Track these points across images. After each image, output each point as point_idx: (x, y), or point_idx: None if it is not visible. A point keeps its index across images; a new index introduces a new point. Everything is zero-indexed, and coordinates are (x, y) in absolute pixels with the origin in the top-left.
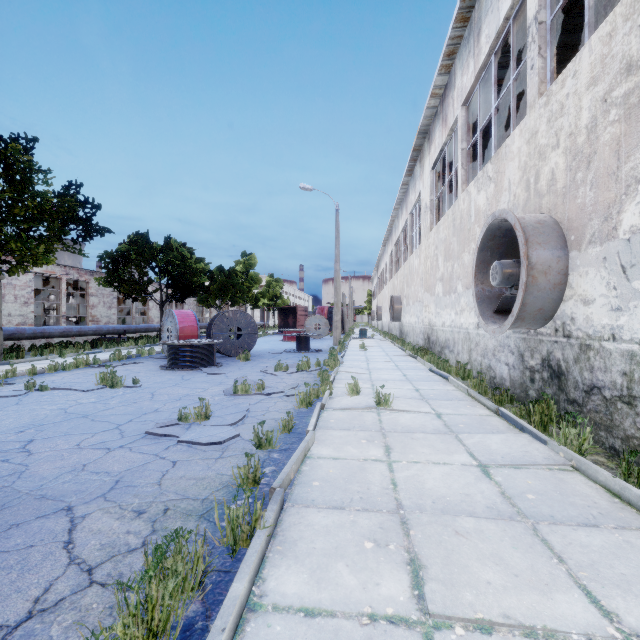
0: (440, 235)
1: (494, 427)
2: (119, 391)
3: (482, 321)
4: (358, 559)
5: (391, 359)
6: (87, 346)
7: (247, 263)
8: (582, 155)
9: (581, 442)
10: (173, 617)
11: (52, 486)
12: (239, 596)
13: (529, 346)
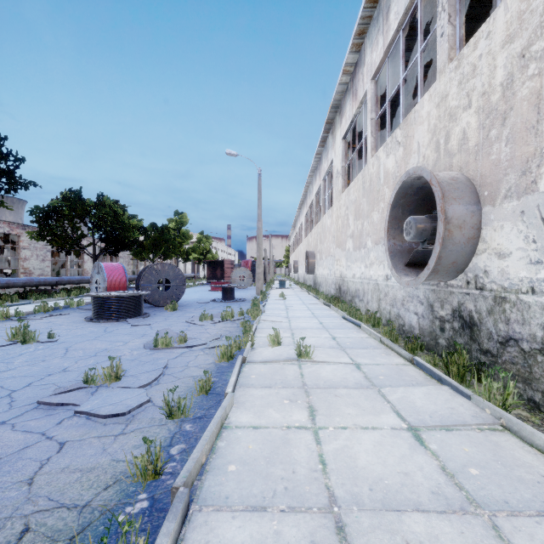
0: (351, 197)
1: (412, 378)
2: (30, 347)
3: (395, 274)
4: None
5: (307, 307)
6: (15, 298)
7: (179, 221)
8: (497, 112)
9: (505, 397)
10: None
11: None
12: None
13: (439, 297)
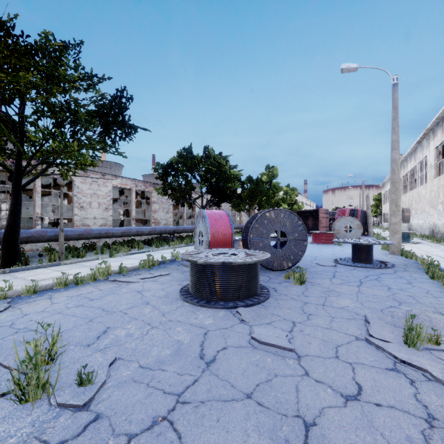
0: None
1: None
2: None
3: None
4: None
5: None
6: (141, 245)
7: (270, 174)
8: None
9: None
10: None
11: None
12: None
13: None
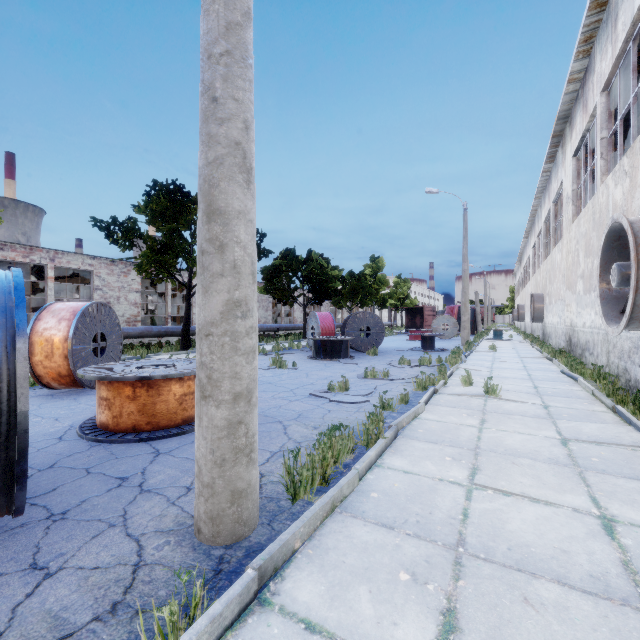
0: (580, 229)
1: (600, 420)
2: (285, 371)
3: (604, 322)
4: (439, 462)
5: (521, 360)
6: None
7: (375, 266)
8: None
9: None
10: (340, 461)
11: (268, 412)
12: (370, 455)
13: None
